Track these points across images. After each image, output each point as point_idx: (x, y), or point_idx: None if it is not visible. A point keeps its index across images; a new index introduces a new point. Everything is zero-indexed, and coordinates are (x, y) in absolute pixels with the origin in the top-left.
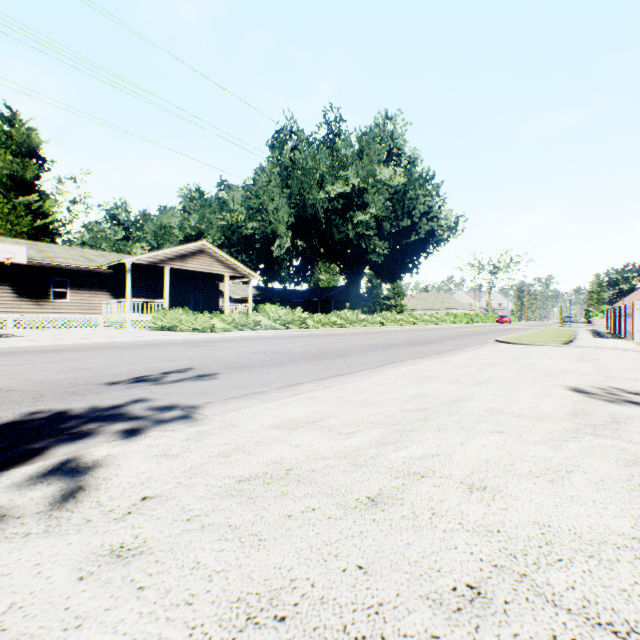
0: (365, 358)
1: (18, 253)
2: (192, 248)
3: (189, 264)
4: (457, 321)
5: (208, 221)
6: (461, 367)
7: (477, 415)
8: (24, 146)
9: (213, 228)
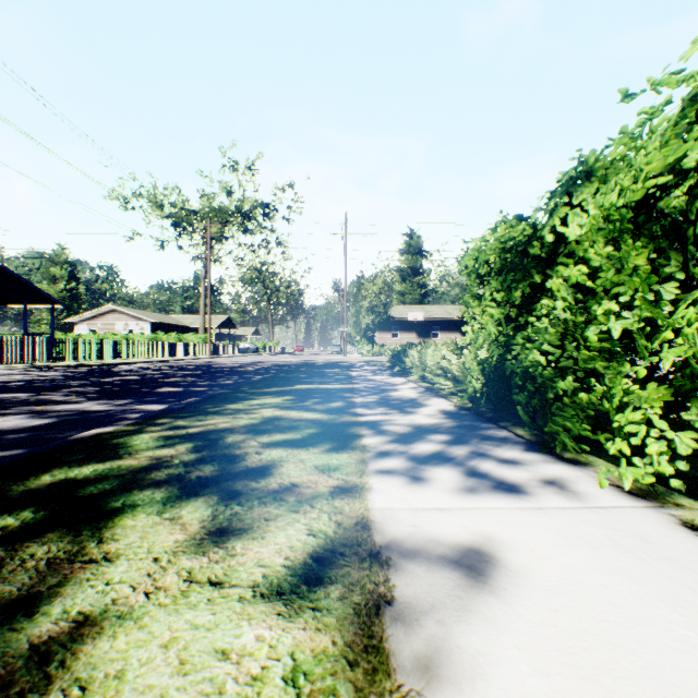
0: None
1: (419, 316)
2: None
3: None
4: None
5: None
6: None
7: None
8: (415, 248)
9: None
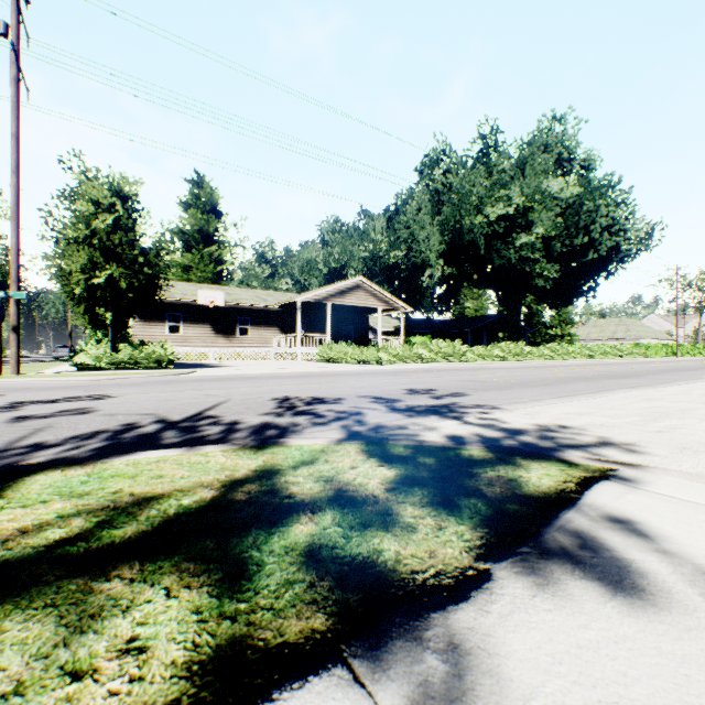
0: (572, 387)
1: (218, 297)
2: (349, 284)
3: (347, 299)
4: (650, 354)
5: (350, 253)
6: (679, 394)
7: (704, 415)
8: (208, 204)
9: (355, 260)
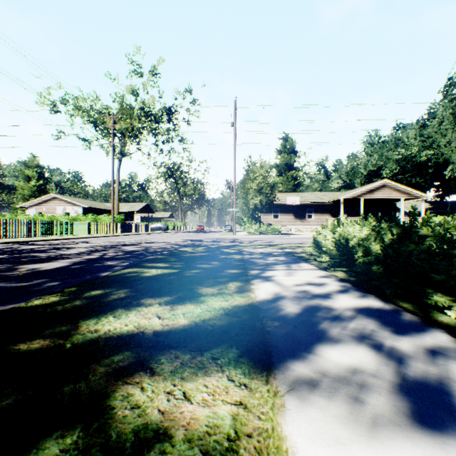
0: None
1: (296, 200)
2: (376, 185)
3: (374, 195)
4: None
5: (384, 158)
6: None
7: None
8: (289, 149)
9: (389, 162)
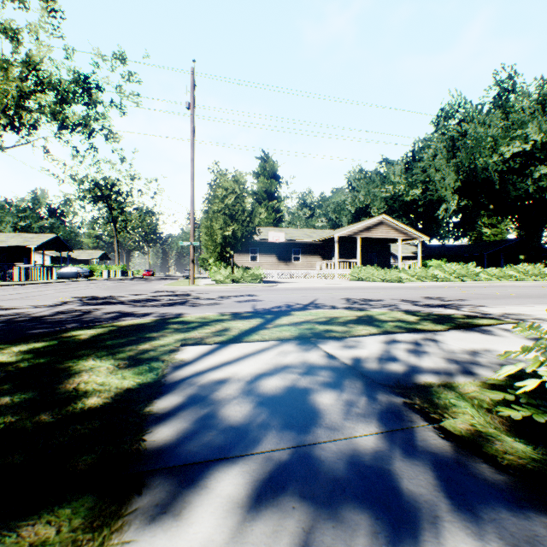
0: None
1: (280, 236)
2: (374, 221)
3: (372, 233)
4: None
5: (372, 195)
6: None
7: None
8: (270, 172)
9: (376, 200)
